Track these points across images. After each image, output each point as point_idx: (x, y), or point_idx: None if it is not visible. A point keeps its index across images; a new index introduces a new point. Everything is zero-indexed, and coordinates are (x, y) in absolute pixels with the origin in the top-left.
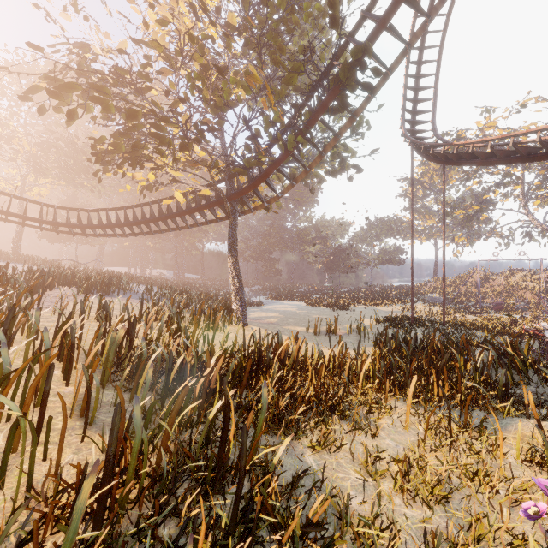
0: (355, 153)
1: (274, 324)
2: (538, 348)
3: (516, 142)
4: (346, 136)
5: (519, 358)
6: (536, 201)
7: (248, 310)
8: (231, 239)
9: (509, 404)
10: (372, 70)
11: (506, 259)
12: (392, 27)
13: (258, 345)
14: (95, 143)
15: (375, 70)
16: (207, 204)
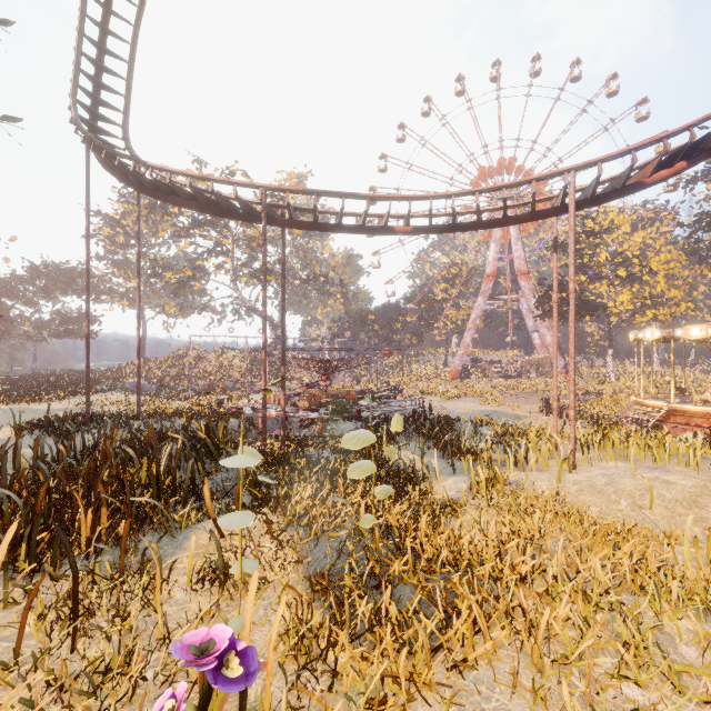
0: None
1: None
2: (239, 426)
3: (218, 193)
4: None
5: (212, 442)
6: (243, 278)
7: None
8: None
9: (190, 508)
10: None
11: (218, 336)
12: None
13: None
14: None
15: None
16: None
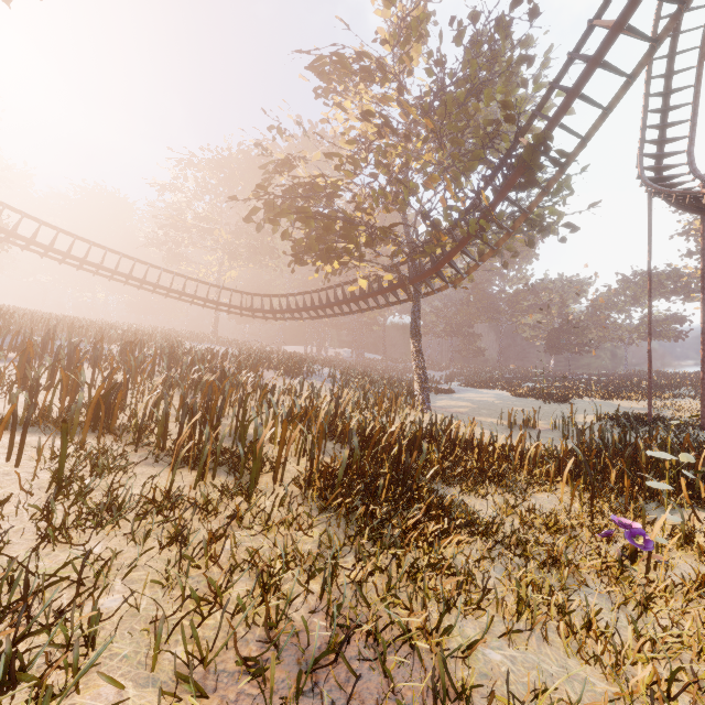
0: (562, 215)
1: (462, 413)
2: None
3: None
4: (540, 207)
5: None
6: None
7: (435, 398)
8: (414, 322)
9: (684, 497)
10: (557, 151)
11: None
12: (584, 97)
13: (434, 426)
14: (294, 245)
15: (560, 151)
16: (389, 287)
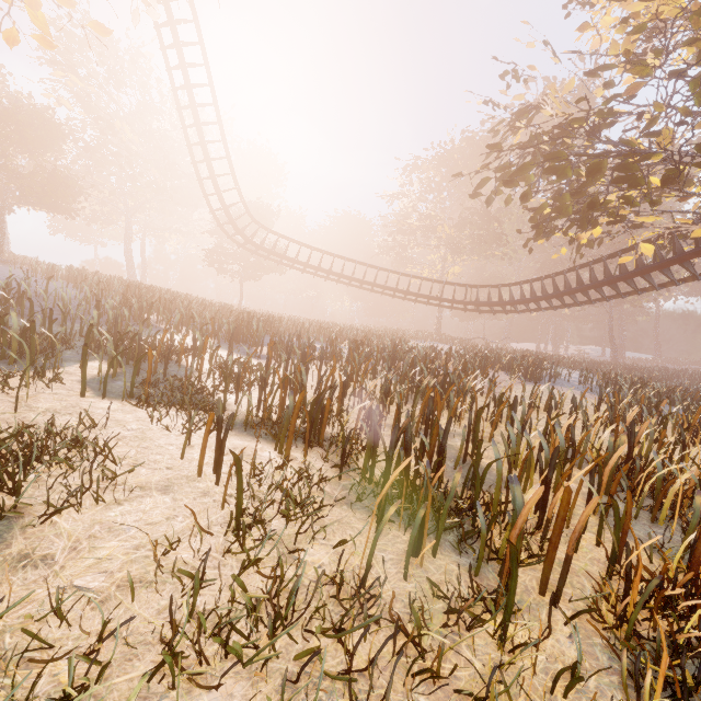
0: None
1: None
2: None
3: None
4: None
5: None
6: None
7: None
8: None
9: None
10: None
11: None
12: None
13: None
14: (535, 214)
15: None
16: (700, 249)
